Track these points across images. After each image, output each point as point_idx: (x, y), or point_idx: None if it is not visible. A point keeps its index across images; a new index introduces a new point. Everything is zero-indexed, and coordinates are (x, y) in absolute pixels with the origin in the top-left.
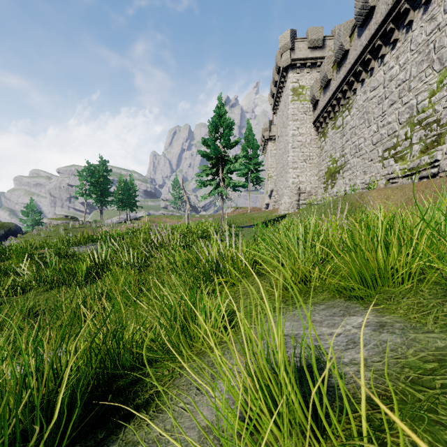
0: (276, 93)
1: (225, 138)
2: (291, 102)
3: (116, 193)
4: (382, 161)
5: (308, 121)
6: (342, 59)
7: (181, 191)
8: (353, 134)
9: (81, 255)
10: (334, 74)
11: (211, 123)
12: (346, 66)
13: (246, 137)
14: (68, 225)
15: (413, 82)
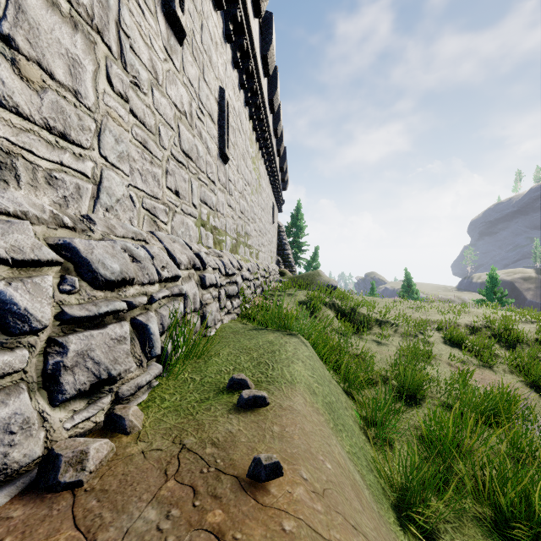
0: None
1: None
2: None
3: None
4: None
5: None
6: None
7: None
8: None
9: None
10: None
11: None
12: None
13: None
14: None
15: None
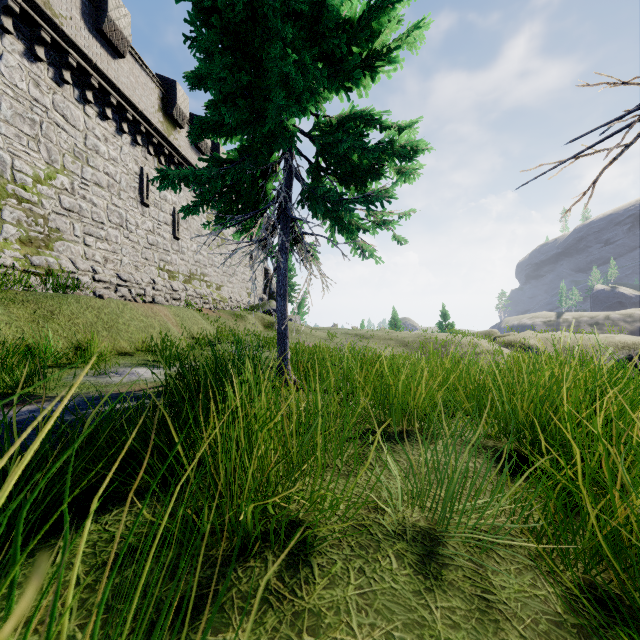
0: None
1: None
2: None
3: None
4: None
5: None
6: None
7: None
8: None
9: None
10: None
11: None
12: None
13: None
14: None
15: (5, 126)
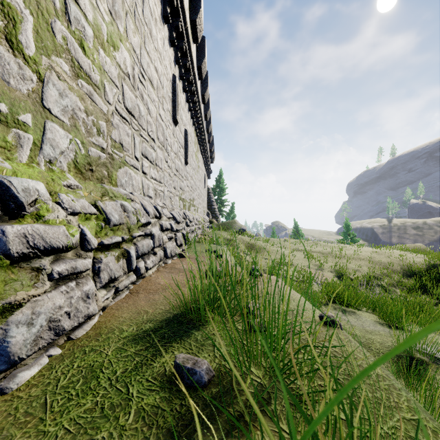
0: None
1: None
2: None
3: None
4: None
5: None
6: None
7: None
8: None
9: None
10: None
11: None
12: None
13: None
14: None
15: None
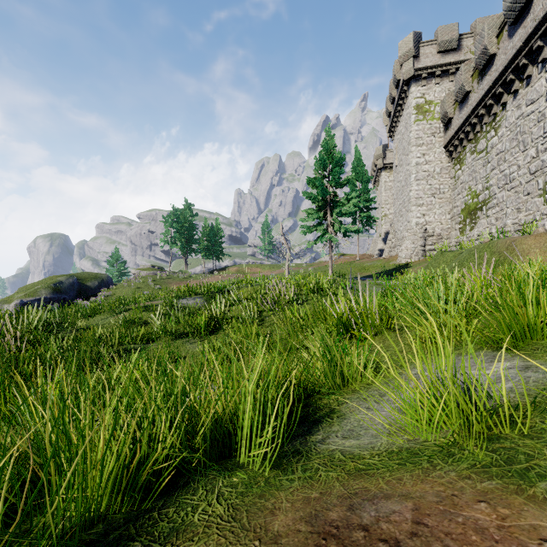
0: (394, 112)
1: (336, 177)
2: (414, 122)
3: (200, 239)
4: (543, 195)
5: (437, 145)
6: (486, 65)
7: (280, 238)
8: (502, 160)
9: (191, 308)
10: (475, 84)
11: (319, 160)
12: (491, 75)
13: (353, 168)
14: (156, 276)
15: None
